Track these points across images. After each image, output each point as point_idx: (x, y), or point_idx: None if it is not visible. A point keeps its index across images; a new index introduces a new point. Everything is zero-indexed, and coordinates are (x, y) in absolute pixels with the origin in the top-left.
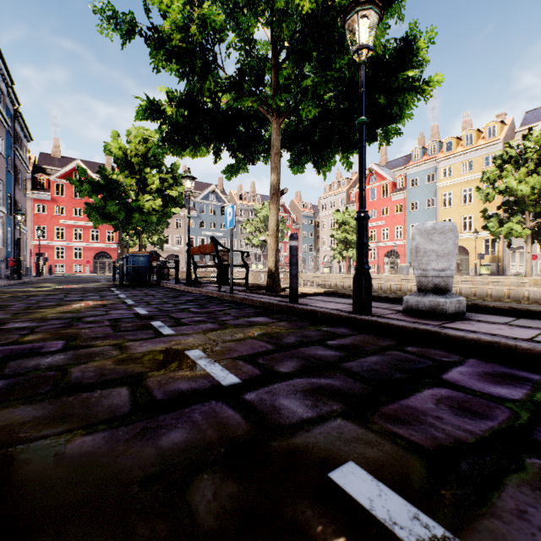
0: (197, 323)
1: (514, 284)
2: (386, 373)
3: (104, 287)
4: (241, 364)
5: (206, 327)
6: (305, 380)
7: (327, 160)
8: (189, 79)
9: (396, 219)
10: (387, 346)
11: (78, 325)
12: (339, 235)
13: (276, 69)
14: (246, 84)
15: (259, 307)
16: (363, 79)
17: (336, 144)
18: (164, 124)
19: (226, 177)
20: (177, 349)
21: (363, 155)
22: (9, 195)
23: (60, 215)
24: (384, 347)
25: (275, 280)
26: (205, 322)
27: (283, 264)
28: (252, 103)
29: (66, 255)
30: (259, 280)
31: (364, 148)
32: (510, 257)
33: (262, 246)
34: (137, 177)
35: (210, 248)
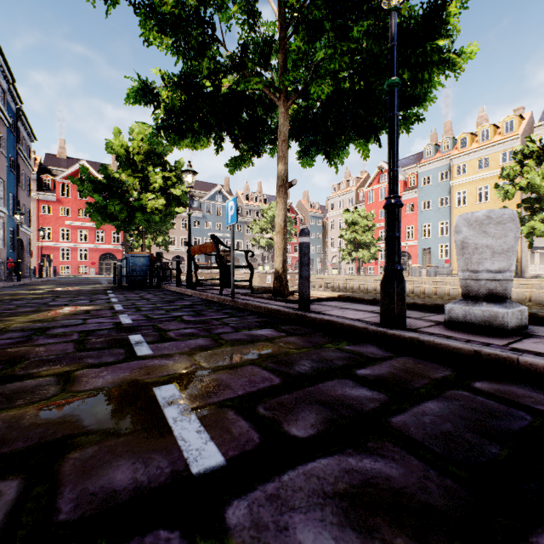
0: (185, 337)
1: (536, 286)
2: (470, 442)
3: (100, 290)
4: (230, 418)
5: (195, 344)
6: (336, 462)
7: (341, 148)
8: (186, 56)
9: (408, 219)
10: (443, 379)
11: (36, 340)
12: (348, 235)
13: (284, 44)
14: (250, 63)
15: (263, 314)
16: (395, 29)
17: (351, 129)
18: (158, 108)
19: (230, 172)
20: (145, 383)
21: (395, 126)
22: (12, 195)
23: (65, 217)
24: (440, 382)
25: (282, 282)
26: (196, 336)
27: (290, 265)
28: (256, 84)
29: (71, 257)
30: (265, 281)
31: (396, 116)
32: (529, 258)
33: (269, 247)
34: (140, 175)
35: (211, 248)
